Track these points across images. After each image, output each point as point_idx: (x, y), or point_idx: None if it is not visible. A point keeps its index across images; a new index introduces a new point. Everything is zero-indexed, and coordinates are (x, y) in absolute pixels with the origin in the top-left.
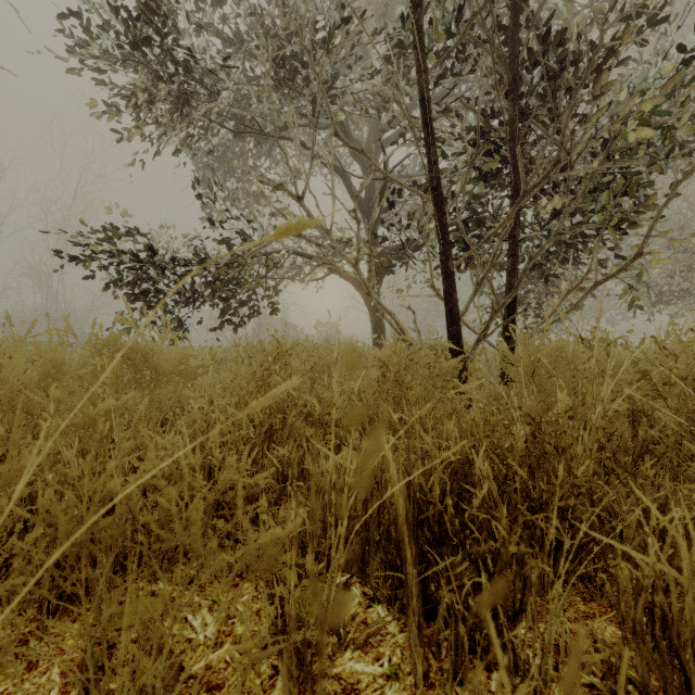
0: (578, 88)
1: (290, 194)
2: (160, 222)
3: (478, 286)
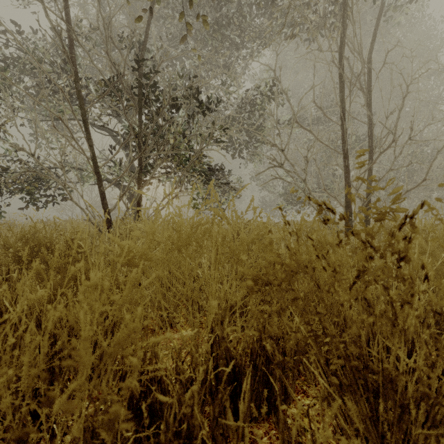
0: (156, 120)
1: (28, 153)
2: None
3: (121, 197)
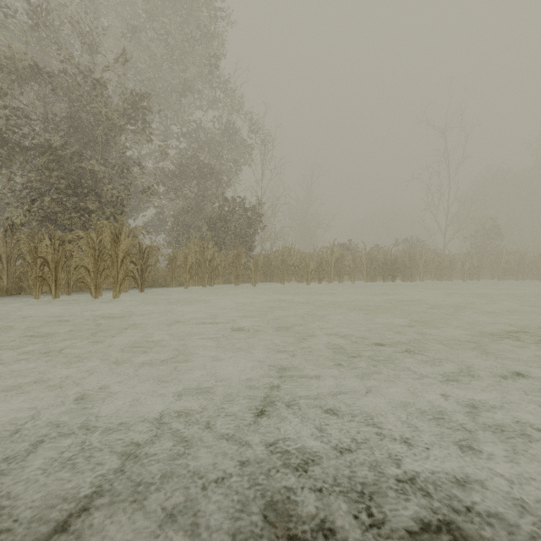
0: None
1: None
2: None
3: None
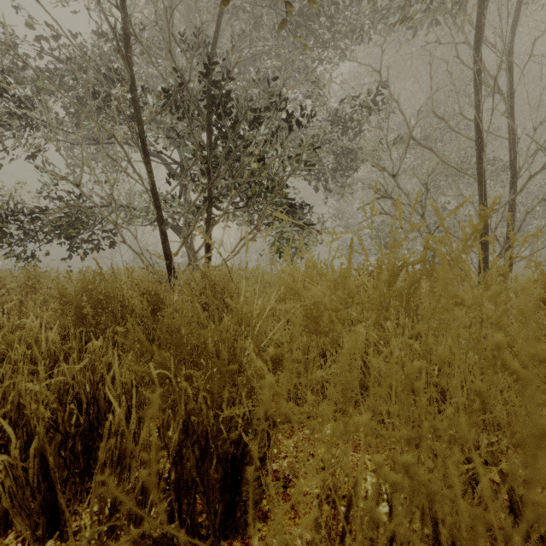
0: (232, 138)
1: (71, 183)
2: (18, 180)
3: (186, 239)
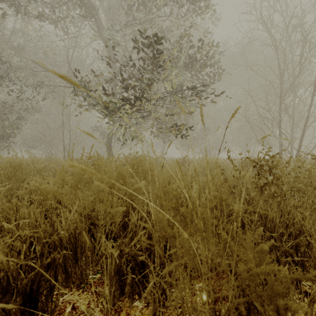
0: None
1: None
2: None
3: None
